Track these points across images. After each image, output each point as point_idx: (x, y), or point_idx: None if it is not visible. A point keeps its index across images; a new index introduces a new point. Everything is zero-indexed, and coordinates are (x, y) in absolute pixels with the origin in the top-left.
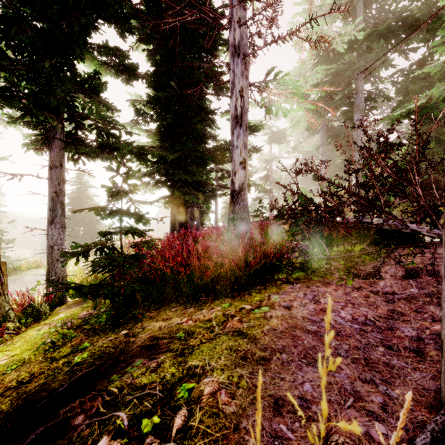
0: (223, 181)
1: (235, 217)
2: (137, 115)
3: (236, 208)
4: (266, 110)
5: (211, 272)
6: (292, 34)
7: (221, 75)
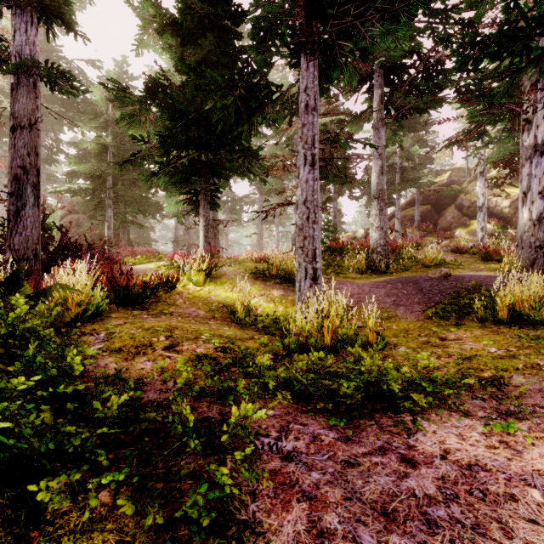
0: None
1: None
2: None
3: None
4: None
5: None
6: None
7: None
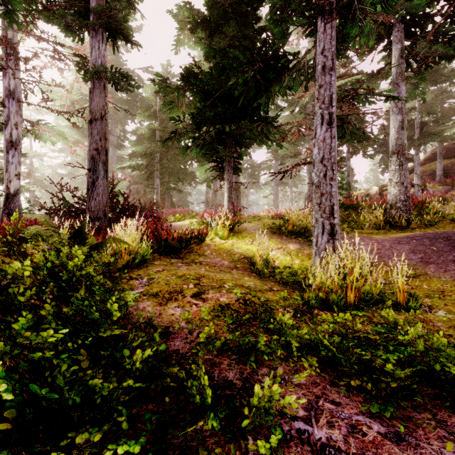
0: None
1: (11, 212)
2: None
3: (11, 206)
4: (36, 137)
5: (18, 233)
6: (58, 112)
7: None
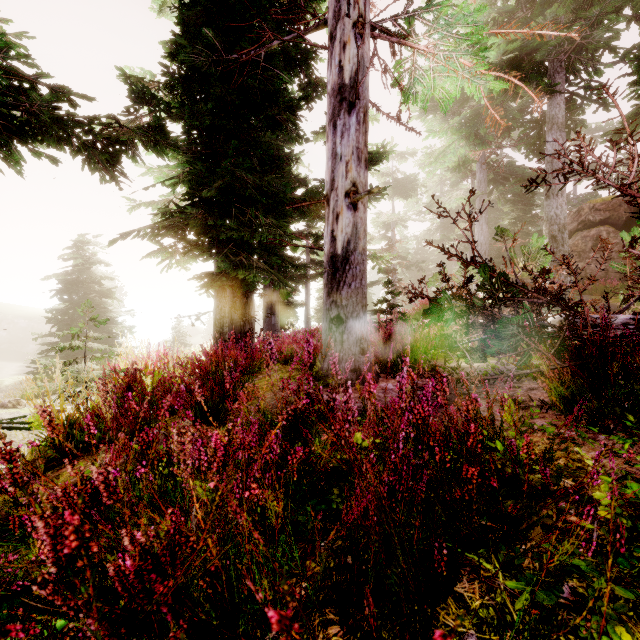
0: (318, 256)
1: (341, 314)
2: (134, 99)
3: (342, 294)
4: (404, 93)
5: None
6: None
7: (313, 59)
